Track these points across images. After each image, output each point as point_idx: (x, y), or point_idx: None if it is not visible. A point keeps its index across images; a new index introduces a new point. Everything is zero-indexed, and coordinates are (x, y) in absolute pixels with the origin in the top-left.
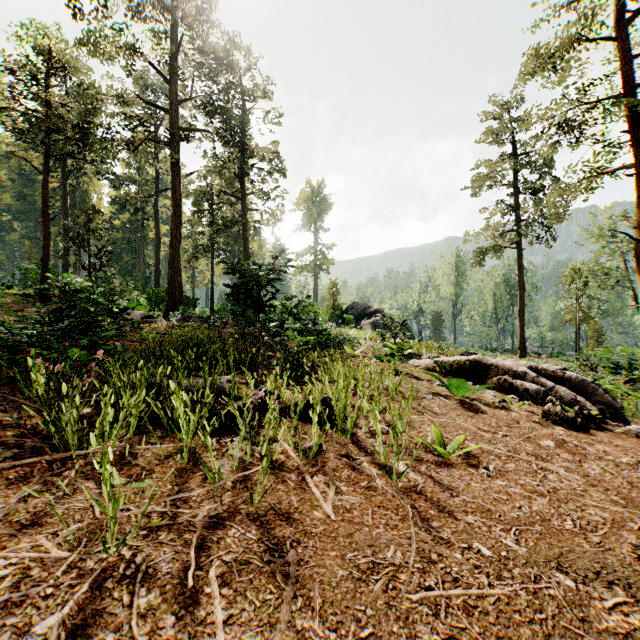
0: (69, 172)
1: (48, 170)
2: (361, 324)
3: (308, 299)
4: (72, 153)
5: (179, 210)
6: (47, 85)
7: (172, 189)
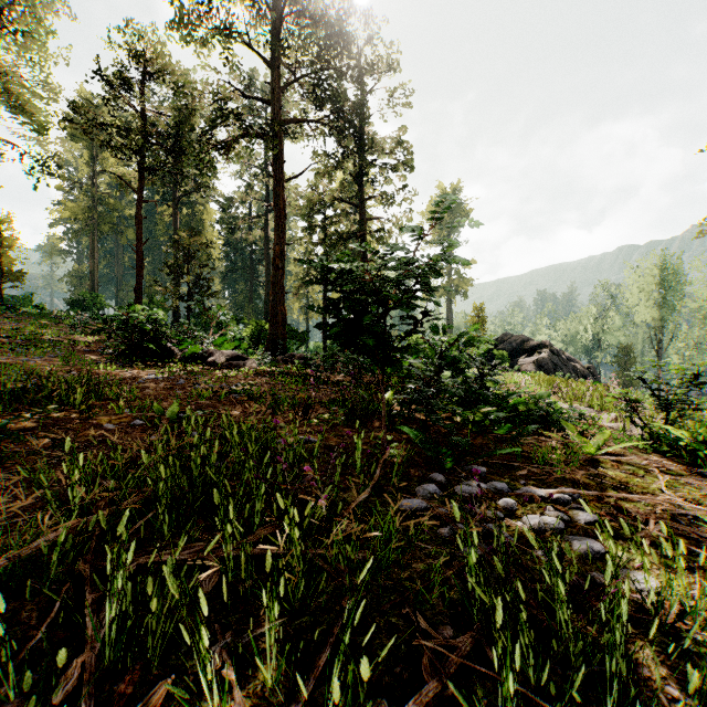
0: (179, 198)
1: (141, 187)
2: (519, 363)
3: (475, 331)
4: (164, 163)
5: (282, 221)
6: (140, 89)
7: (274, 196)
